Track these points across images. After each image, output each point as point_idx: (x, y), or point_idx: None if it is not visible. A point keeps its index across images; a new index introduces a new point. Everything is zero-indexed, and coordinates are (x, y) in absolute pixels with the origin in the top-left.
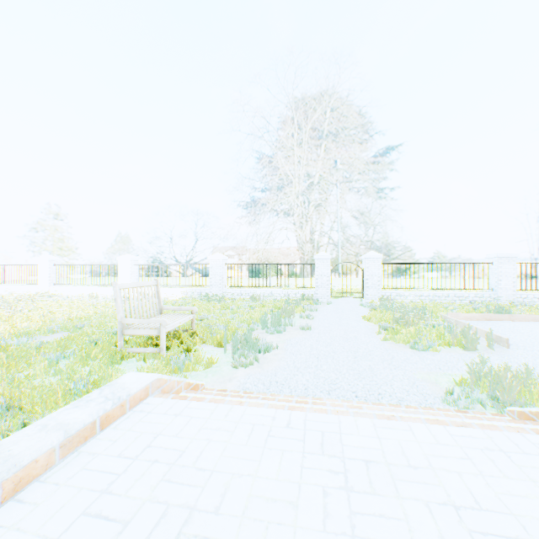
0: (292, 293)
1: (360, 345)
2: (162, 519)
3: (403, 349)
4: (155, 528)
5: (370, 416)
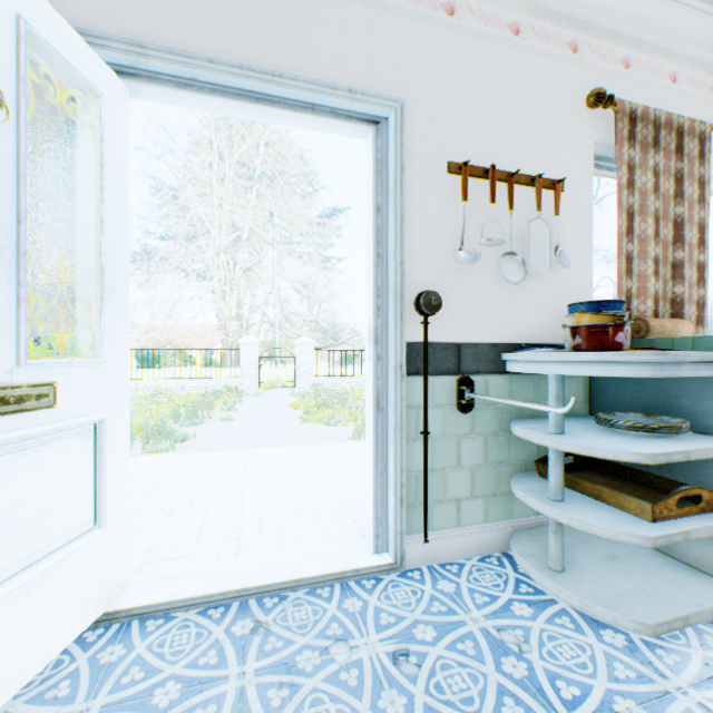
0: (212, 385)
1: (282, 427)
2: (141, 486)
3: (319, 427)
4: (139, 488)
5: (267, 447)
